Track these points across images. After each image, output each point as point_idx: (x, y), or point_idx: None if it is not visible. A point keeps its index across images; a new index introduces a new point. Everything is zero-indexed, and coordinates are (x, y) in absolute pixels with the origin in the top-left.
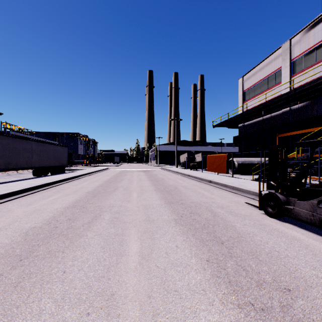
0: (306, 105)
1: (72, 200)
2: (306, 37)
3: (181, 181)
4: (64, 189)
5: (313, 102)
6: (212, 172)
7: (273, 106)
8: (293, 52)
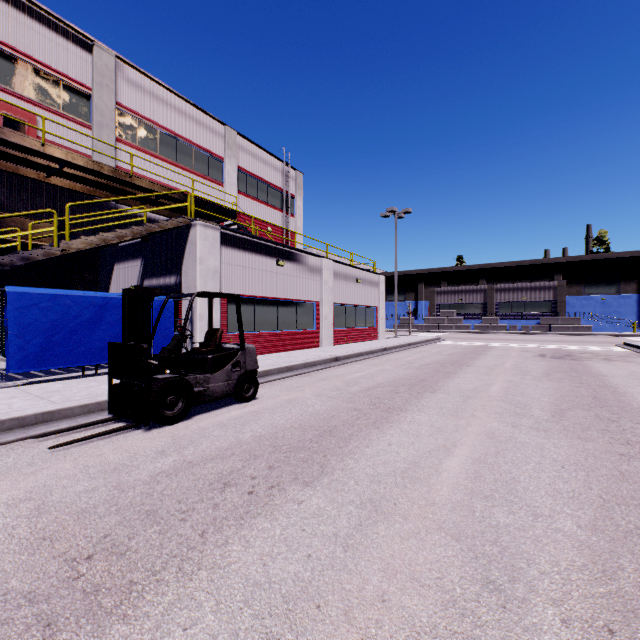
0: None
1: None
2: None
3: None
4: None
5: None
6: None
7: None
8: None
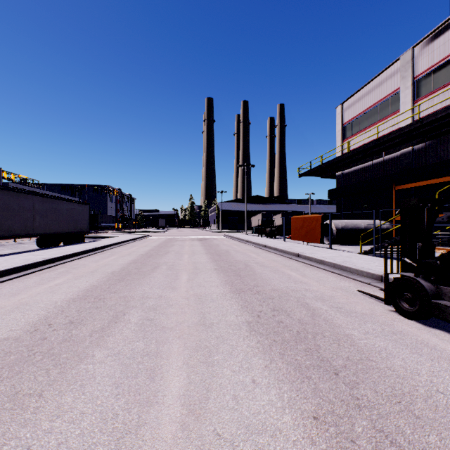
0: (437, 143)
1: (84, 287)
2: (437, 44)
3: (254, 255)
4: (76, 268)
5: (448, 138)
6: (298, 241)
7: (388, 145)
8: (417, 66)
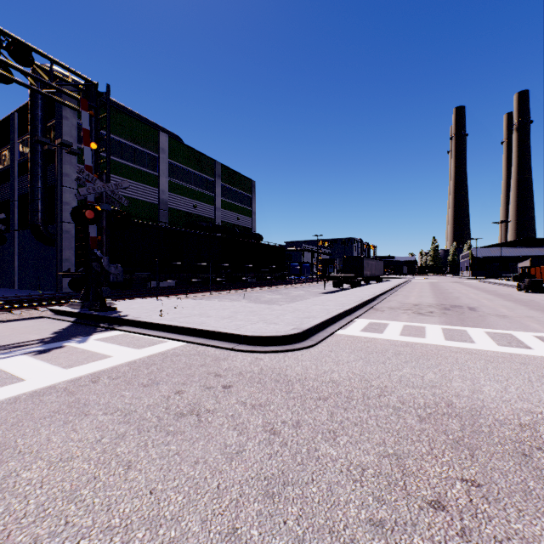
0: None
1: (429, 288)
2: None
3: (492, 287)
4: (413, 286)
5: None
6: None
7: None
8: None
